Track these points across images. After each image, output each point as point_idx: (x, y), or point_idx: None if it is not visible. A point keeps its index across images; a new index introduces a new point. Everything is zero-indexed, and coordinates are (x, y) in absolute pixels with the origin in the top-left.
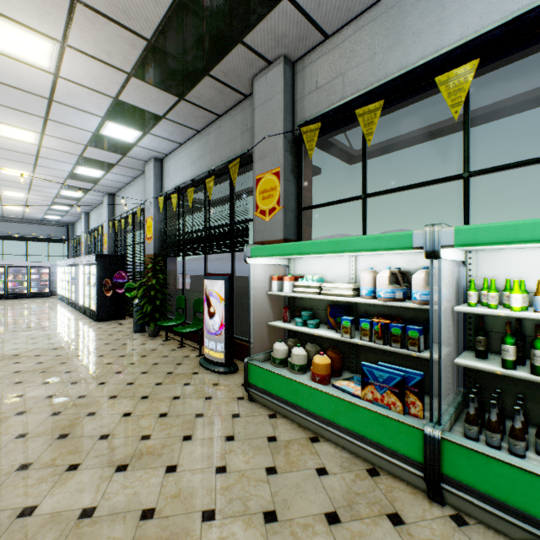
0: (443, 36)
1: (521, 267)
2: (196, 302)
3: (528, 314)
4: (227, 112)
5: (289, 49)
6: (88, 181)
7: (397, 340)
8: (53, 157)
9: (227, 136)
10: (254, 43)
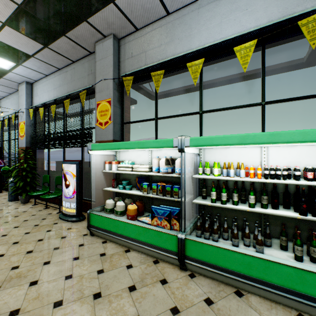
0: (191, 43)
1: (220, 156)
2: (57, 178)
3: (220, 177)
4: (79, 60)
5: (116, 31)
6: None
7: (169, 193)
8: None
9: (79, 75)
10: (94, 23)
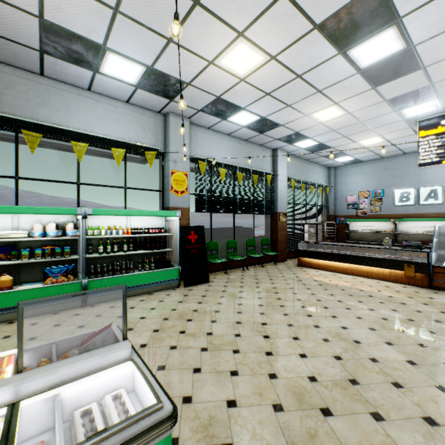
0: (70, 120)
1: (100, 222)
2: None
3: (107, 236)
4: None
5: None
6: None
7: (60, 254)
8: None
9: None
10: None
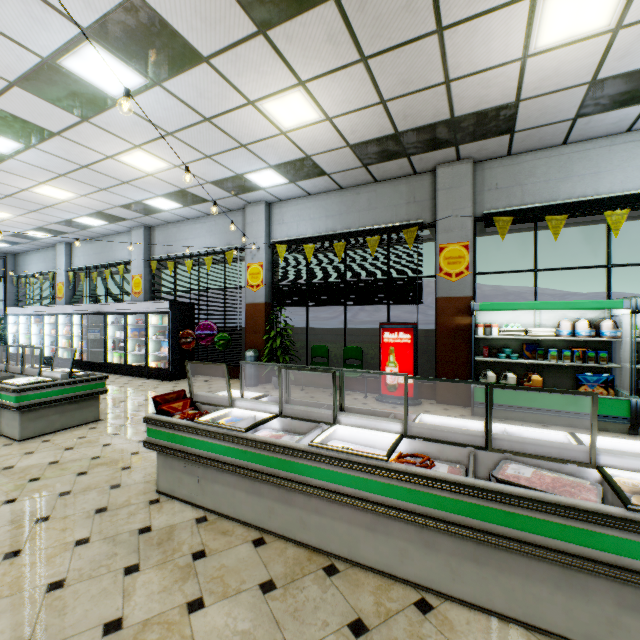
0: (598, 185)
1: None
2: (347, 350)
3: None
4: (386, 180)
5: (480, 156)
6: (141, 212)
7: (592, 359)
8: (145, 186)
9: (386, 201)
10: (463, 148)
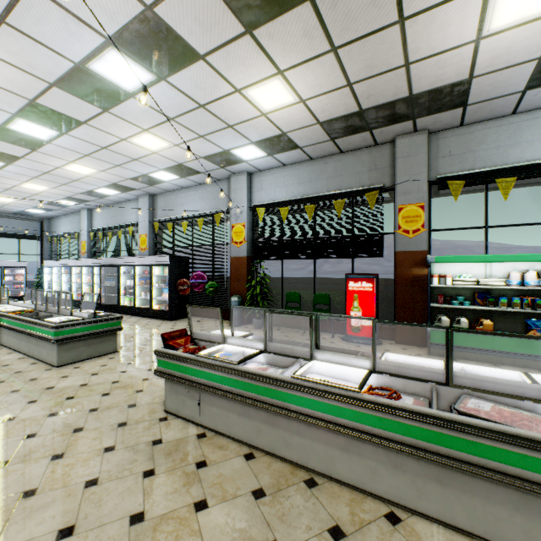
0: None
1: None
2: (316, 296)
3: None
4: (350, 151)
5: (435, 127)
6: (146, 183)
7: (540, 307)
8: (150, 162)
9: (350, 169)
10: (420, 121)
